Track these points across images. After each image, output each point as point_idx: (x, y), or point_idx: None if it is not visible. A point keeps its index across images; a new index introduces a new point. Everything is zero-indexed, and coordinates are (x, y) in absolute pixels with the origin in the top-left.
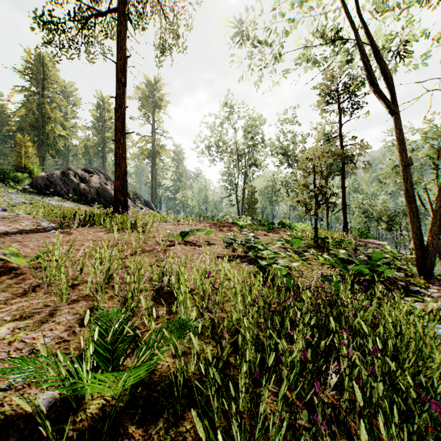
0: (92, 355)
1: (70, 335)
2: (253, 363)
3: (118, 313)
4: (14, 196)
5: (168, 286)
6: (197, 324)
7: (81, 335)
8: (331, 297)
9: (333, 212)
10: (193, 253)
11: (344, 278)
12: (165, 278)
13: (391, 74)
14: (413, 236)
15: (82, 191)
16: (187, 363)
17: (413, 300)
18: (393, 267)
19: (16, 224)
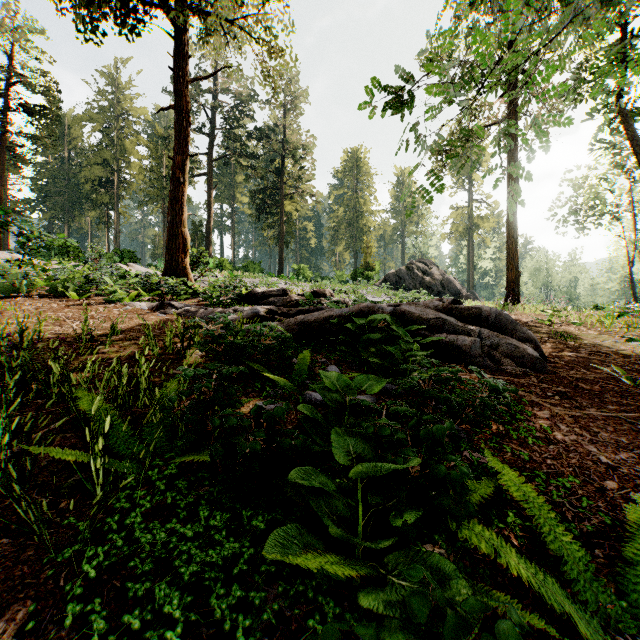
0: None
1: None
2: None
3: None
4: None
5: None
6: None
7: None
8: None
9: None
10: None
11: None
12: None
13: None
14: None
15: (427, 284)
16: None
17: None
18: None
19: None
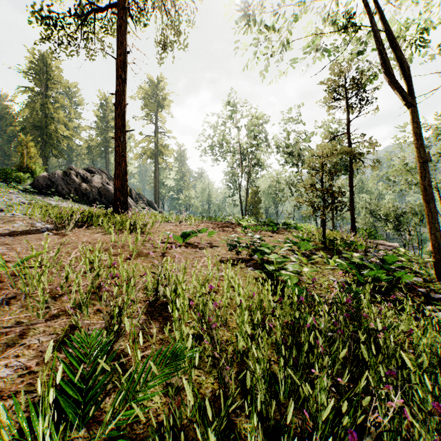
0: (57, 399)
1: (40, 363)
2: (264, 402)
3: (98, 337)
4: (15, 196)
5: (164, 296)
6: (194, 355)
7: (40, 376)
8: (354, 313)
9: (339, 212)
10: (194, 257)
11: (363, 287)
12: (160, 288)
13: (405, 64)
14: (430, 237)
15: (83, 191)
16: (181, 406)
17: (436, 309)
18: (408, 270)
19: (9, 226)
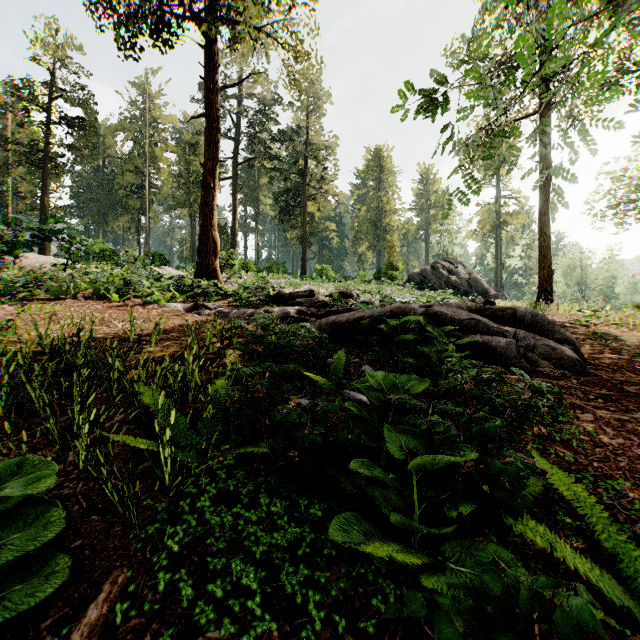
0: None
1: None
2: None
3: None
4: None
5: None
6: None
7: None
8: None
9: None
10: None
11: None
12: None
13: None
14: None
15: (453, 283)
16: None
17: None
18: None
19: None
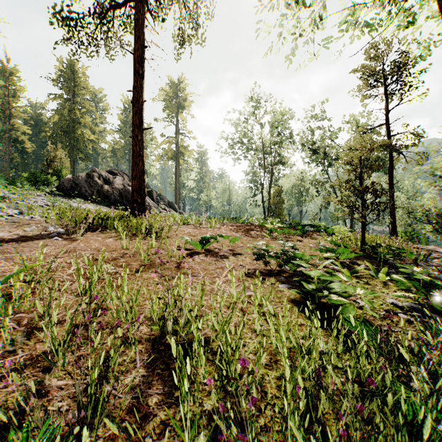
0: None
1: None
2: None
3: None
4: (41, 198)
5: (175, 330)
6: None
7: None
8: None
9: None
10: (214, 268)
11: None
12: (168, 323)
13: None
14: None
15: (105, 192)
16: None
17: None
18: None
19: (19, 230)
